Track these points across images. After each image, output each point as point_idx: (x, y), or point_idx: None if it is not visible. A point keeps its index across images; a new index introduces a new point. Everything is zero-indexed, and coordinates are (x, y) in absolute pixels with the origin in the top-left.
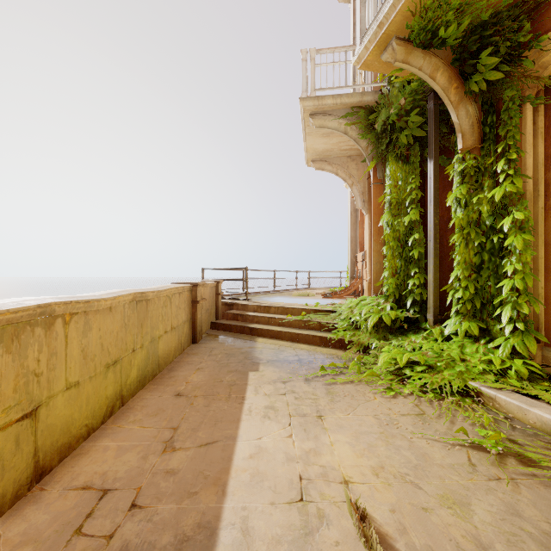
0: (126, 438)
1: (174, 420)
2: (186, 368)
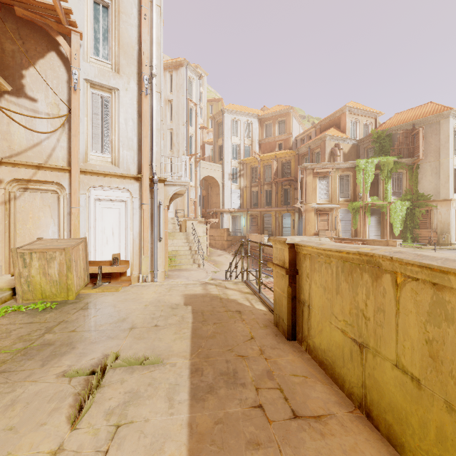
0: None
1: None
2: None
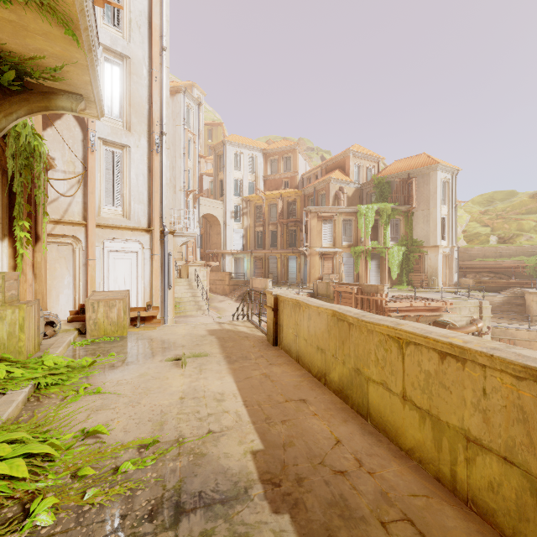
0: (291, 375)
1: (280, 384)
2: (356, 439)
